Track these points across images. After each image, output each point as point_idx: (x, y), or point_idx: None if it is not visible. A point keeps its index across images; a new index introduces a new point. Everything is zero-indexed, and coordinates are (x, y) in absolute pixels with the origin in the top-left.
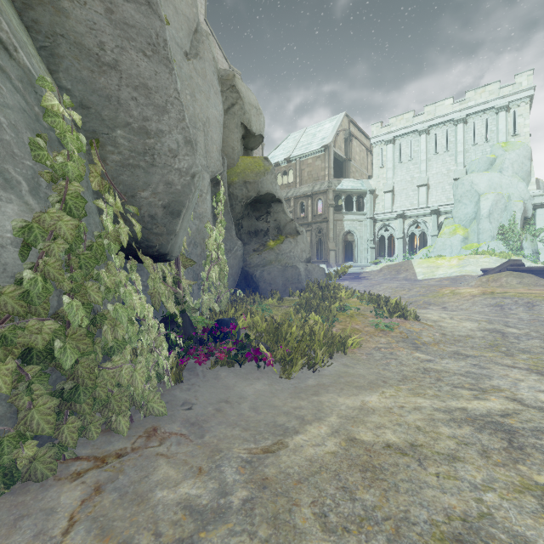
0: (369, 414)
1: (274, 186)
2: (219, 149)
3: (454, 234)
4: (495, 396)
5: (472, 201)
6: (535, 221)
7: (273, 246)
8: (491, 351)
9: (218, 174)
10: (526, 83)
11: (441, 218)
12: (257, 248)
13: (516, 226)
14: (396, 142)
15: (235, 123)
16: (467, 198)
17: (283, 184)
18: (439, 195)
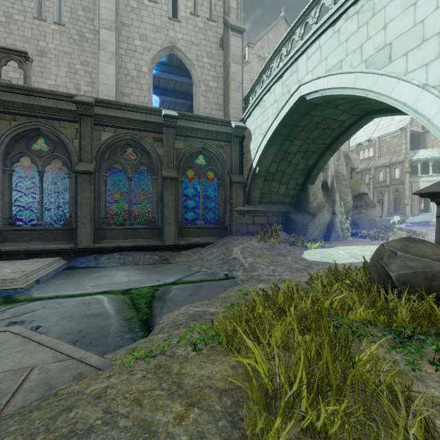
0: None
1: (365, 189)
2: None
3: None
4: None
5: None
6: None
7: (364, 212)
8: None
9: None
10: None
11: None
12: (357, 213)
13: None
14: None
15: (348, 169)
16: None
17: (364, 157)
18: None
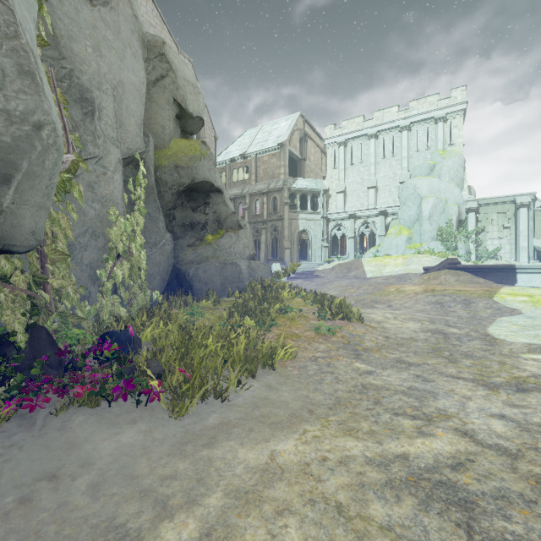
0: (273, 481)
1: (213, 174)
2: (140, 123)
3: (399, 234)
4: (442, 428)
5: (415, 203)
6: (467, 224)
7: (210, 241)
8: (435, 357)
9: (139, 153)
10: (460, 98)
11: (388, 219)
12: (192, 243)
13: (452, 228)
14: (348, 144)
15: (166, 99)
16: (410, 201)
17: (239, 180)
18: (386, 197)
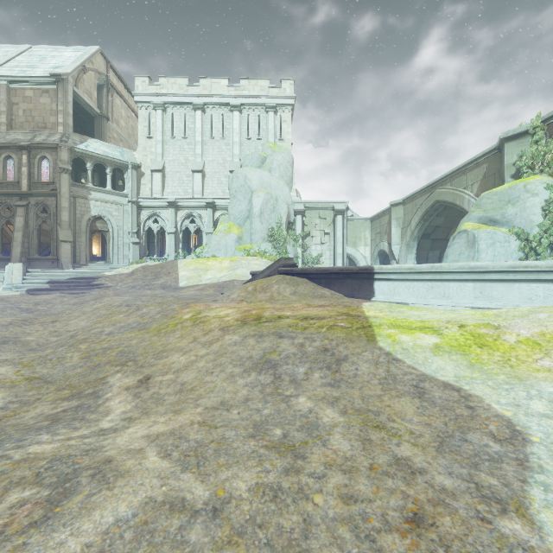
0: None
1: None
2: None
3: (229, 232)
4: None
5: (246, 197)
6: (296, 227)
7: None
8: None
9: None
10: (289, 91)
11: (217, 214)
12: None
13: (282, 229)
14: (168, 110)
15: None
16: (241, 194)
17: None
18: (215, 186)
